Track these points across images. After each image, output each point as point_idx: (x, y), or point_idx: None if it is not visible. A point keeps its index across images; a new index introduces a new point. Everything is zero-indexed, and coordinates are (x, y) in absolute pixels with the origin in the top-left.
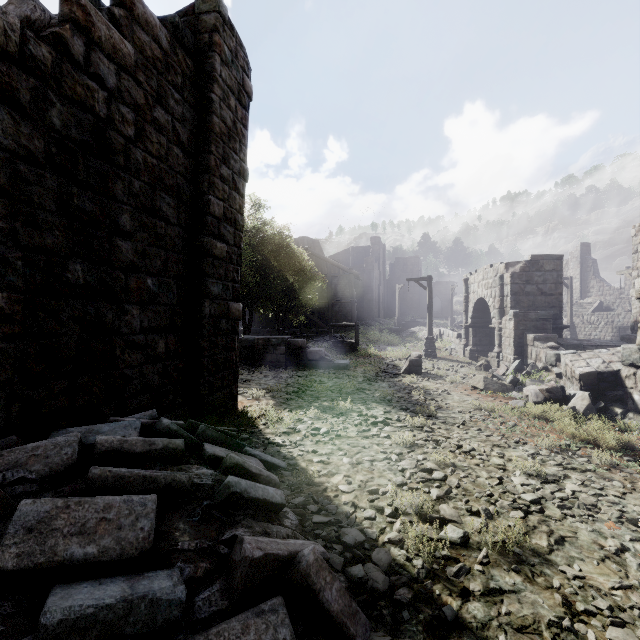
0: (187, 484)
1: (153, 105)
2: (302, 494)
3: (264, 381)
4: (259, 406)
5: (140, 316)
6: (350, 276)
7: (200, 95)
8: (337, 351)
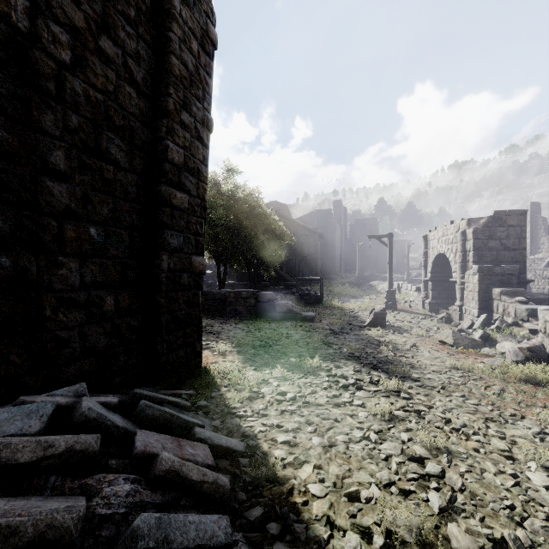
0: (73, 530)
1: (97, 32)
2: (261, 499)
3: (233, 334)
4: (224, 363)
5: (80, 270)
6: (315, 235)
7: (158, 35)
8: (303, 303)
